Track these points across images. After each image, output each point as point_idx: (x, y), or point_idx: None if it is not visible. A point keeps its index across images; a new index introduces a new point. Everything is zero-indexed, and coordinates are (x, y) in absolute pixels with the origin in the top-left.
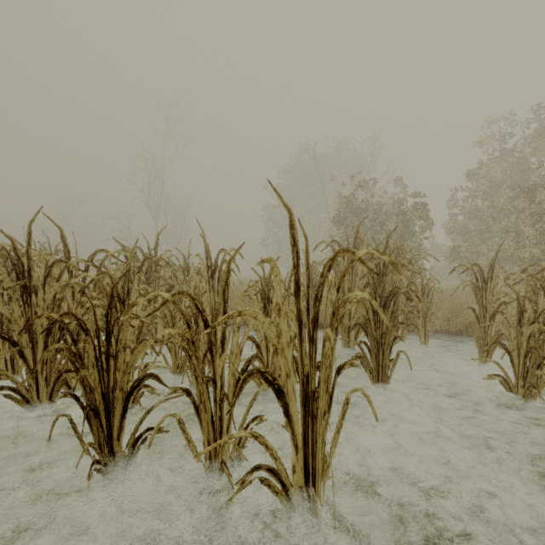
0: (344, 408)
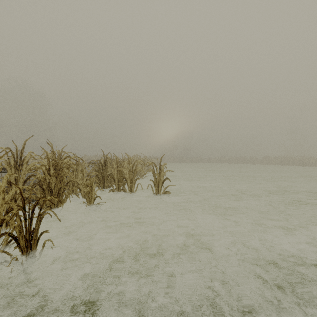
0: None
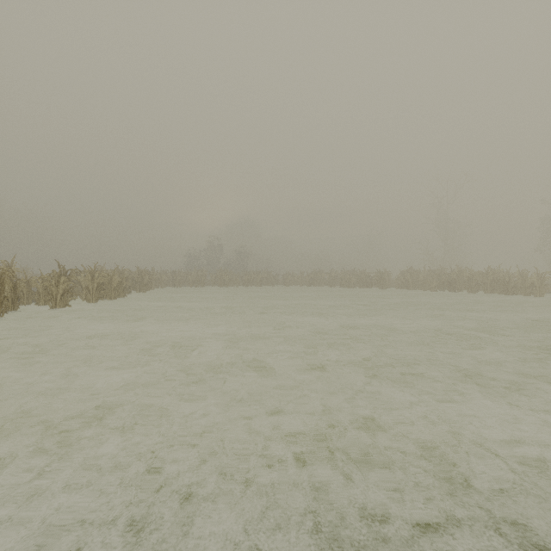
0: (545, 290)
